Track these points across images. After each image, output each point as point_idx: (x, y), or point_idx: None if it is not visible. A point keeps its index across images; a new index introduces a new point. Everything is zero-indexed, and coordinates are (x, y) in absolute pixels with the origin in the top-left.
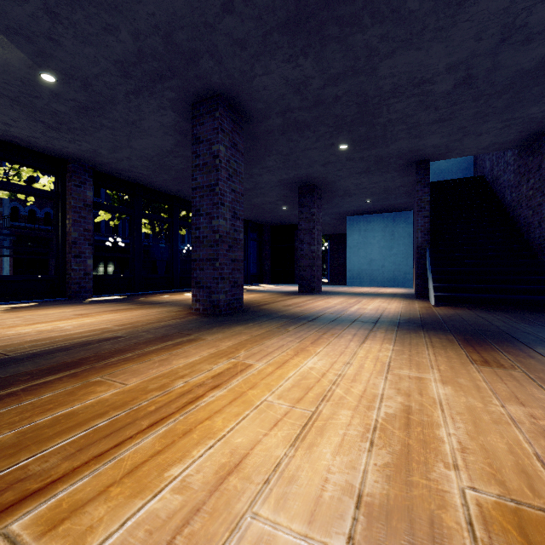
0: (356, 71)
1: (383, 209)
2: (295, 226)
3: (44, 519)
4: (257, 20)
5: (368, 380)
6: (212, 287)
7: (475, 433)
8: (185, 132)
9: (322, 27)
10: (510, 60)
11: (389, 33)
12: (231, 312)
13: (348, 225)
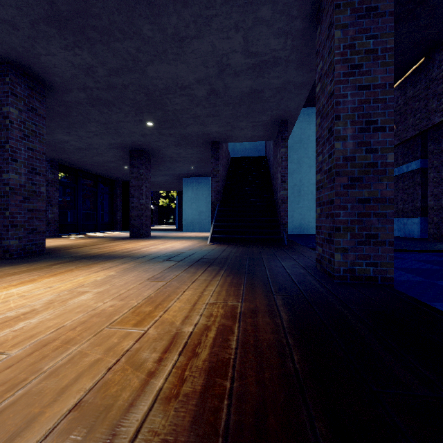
0: (130, 69)
1: (207, 173)
2: None
3: None
4: (18, 9)
5: (41, 297)
6: (2, 234)
7: (48, 320)
8: None
9: (83, 30)
10: (233, 84)
11: (141, 48)
12: (25, 256)
13: (184, 184)
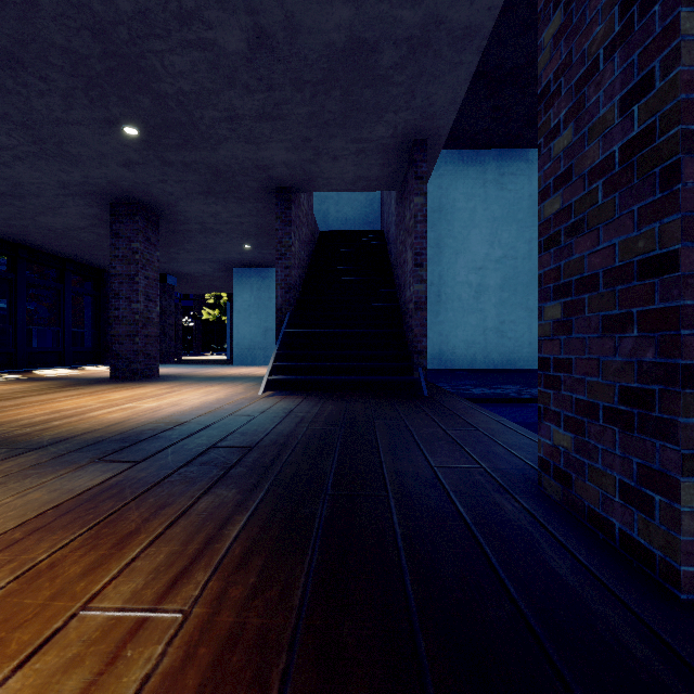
0: None
1: None
2: (162, 277)
3: None
4: None
5: None
6: None
7: None
8: None
9: None
10: (308, 18)
11: None
12: None
13: (236, 279)
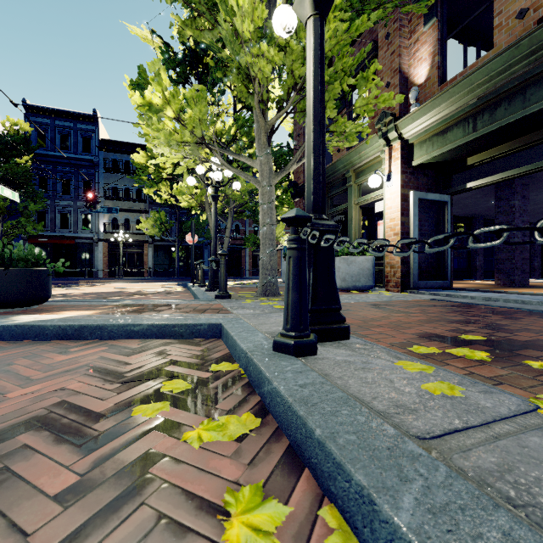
0: None
1: None
2: None
3: None
4: None
5: None
6: (509, 273)
7: None
8: (483, 189)
9: None
10: None
11: None
12: (521, 286)
13: None
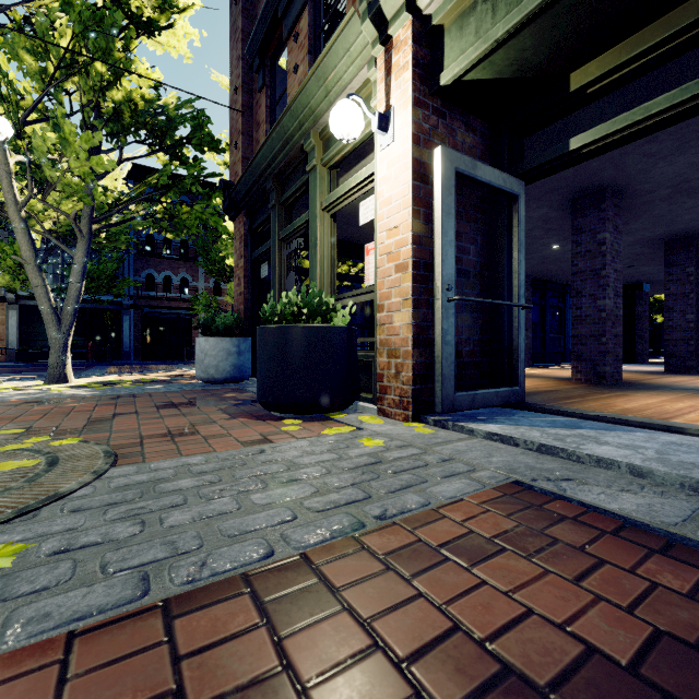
0: None
1: None
2: (637, 286)
3: (685, 421)
4: (676, 139)
5: None
6: (597, 360)
7: None
8: (547, 219)
9: None
10: None
11: None
12: (615, 384)
13: None
